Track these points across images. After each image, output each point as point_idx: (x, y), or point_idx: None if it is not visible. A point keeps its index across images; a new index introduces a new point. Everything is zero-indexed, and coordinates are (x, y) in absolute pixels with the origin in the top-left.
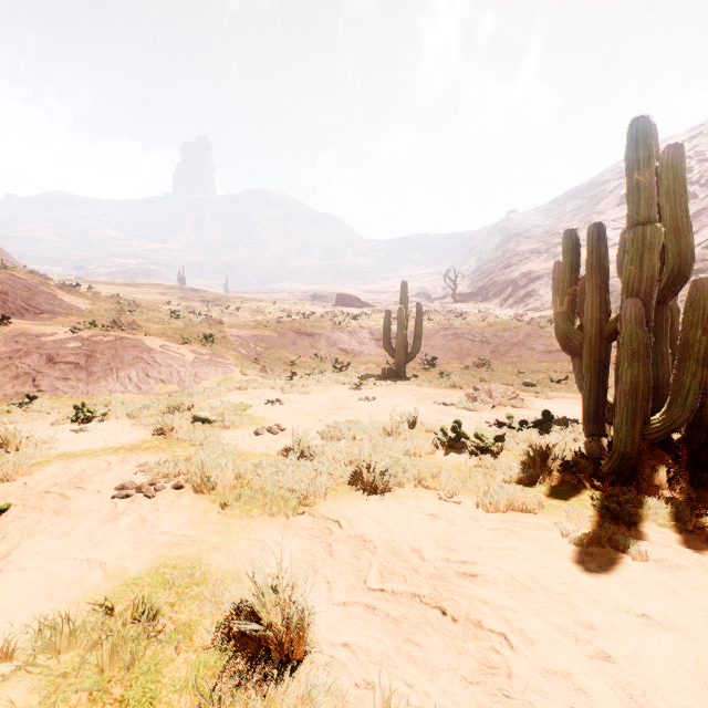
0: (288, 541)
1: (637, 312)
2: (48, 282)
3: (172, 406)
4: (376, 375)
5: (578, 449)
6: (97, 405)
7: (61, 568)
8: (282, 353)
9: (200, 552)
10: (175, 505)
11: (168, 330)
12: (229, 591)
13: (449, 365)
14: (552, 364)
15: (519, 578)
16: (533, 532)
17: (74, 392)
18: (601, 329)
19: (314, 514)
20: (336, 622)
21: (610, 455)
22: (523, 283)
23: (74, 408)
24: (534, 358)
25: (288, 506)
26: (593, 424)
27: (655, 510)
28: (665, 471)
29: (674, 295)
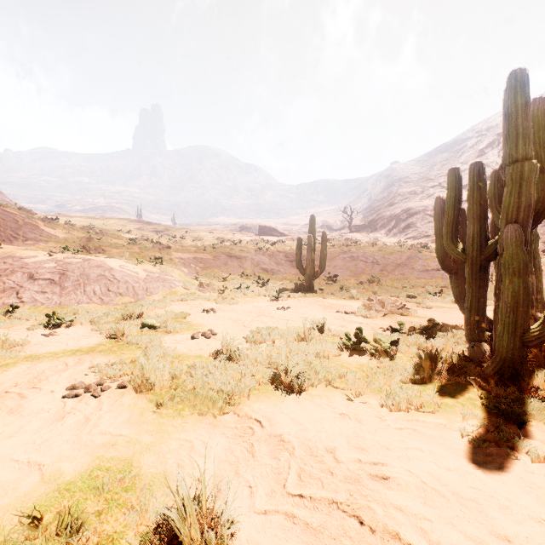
0: (214, 441)
1: (517, 236)
2: (32, 216)
3: (125, 314)
4: (290, 289)
5: (459, 352)
6: (67, 313)
7: (2, 470)
8: (216, 272)
9: (133, 453)
10: (117, 404)
11: (126, 253)
12: (155, 498)
13: (347, 281)
14: (429, 280)
15: (428, 481)
16: (434, 431)
17: (49, 302)
18: (481, 251)
19: (238, 414)
20: (257, 533)
21: (492, 358)
22: (404, 217)
23: (46, 316)
24: (414, 276)
25: (215, 405)
26: (474, 331)
27: (540, 410)
28: (543, 374)
29: (538, 224)
